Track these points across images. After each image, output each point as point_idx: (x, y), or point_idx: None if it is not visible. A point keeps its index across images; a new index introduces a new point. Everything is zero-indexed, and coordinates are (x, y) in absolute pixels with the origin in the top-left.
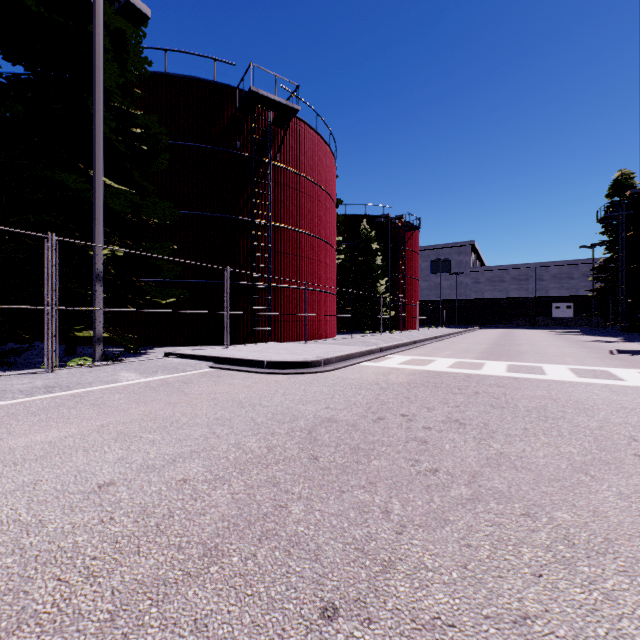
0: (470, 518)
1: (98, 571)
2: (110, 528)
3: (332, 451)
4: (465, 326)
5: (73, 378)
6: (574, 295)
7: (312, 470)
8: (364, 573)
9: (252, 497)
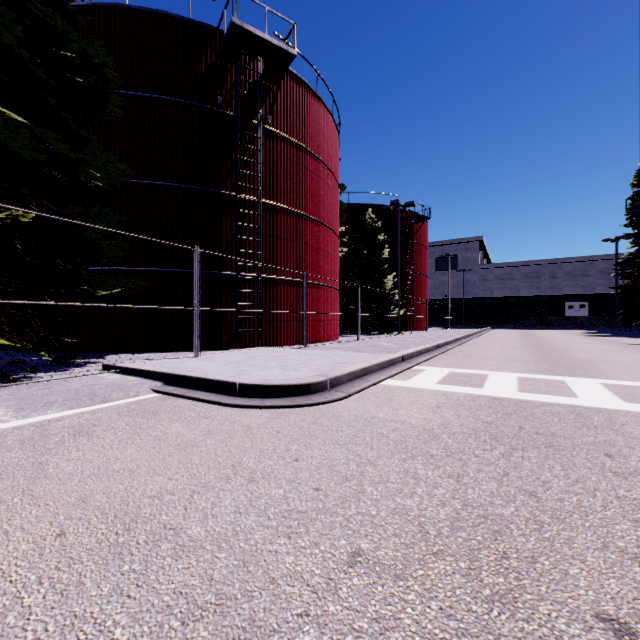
0: None
1: None
2: None
3: None
4: (473, 326)
5: None
6: (589, 293)
7: None
8: None
9: None
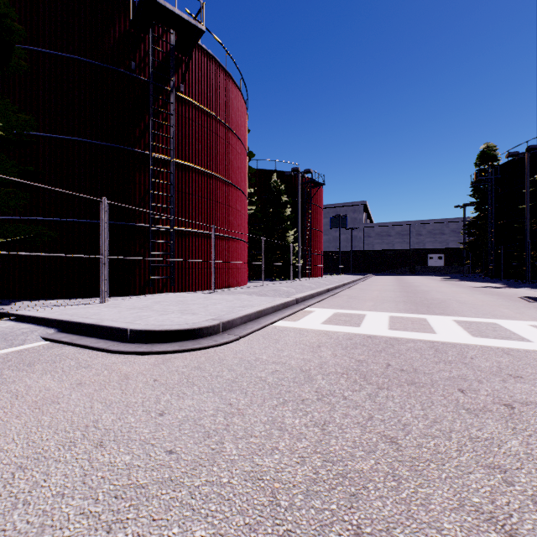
0: None
1: None
2: None
3: None
4: (359, 273)
5: None
6: (445, 248)
7: None
8: None
9: None
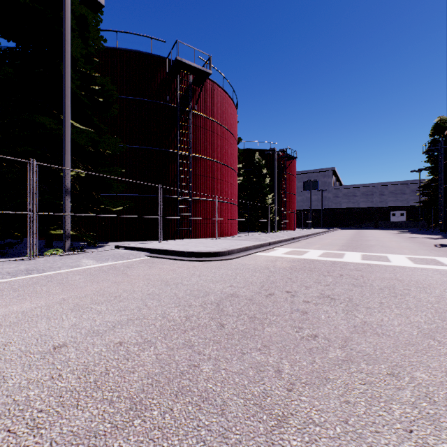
0: (346, 377)
1: (42, 423)
2: (57, 384)
3: (235, 320)
4: (328, 227)
5: (47, 264)
6: (406, 205)
7: (219, 335)
8: (262, 427)
9: (172, 357)
